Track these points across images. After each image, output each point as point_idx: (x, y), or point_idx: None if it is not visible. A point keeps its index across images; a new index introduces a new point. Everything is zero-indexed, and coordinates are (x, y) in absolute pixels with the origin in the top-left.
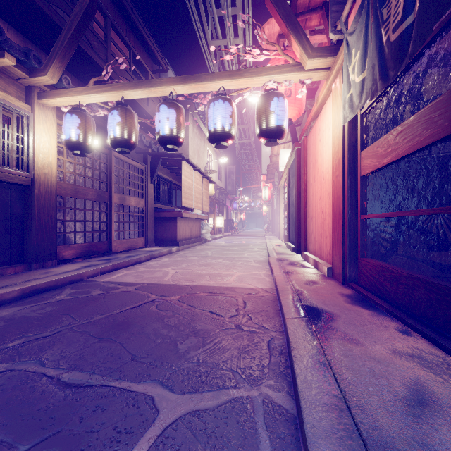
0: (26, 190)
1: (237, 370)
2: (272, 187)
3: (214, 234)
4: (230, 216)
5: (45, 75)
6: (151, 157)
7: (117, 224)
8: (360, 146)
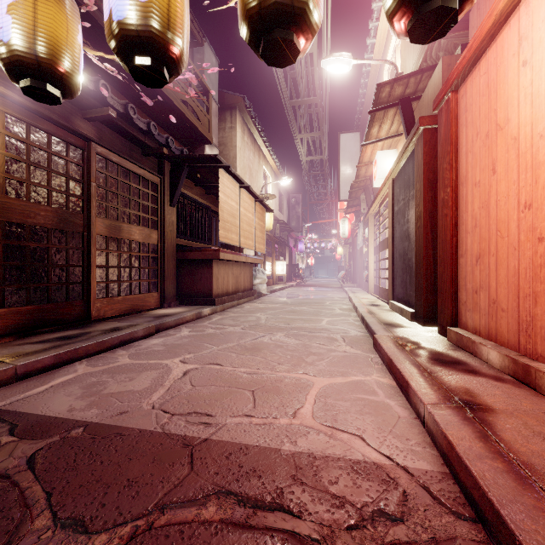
0: None
1: None
2: (353, 220)
3: (273, 284)
4: (294, 261)
5: None
6: (170, 164)
7: (103, 270)
8: None
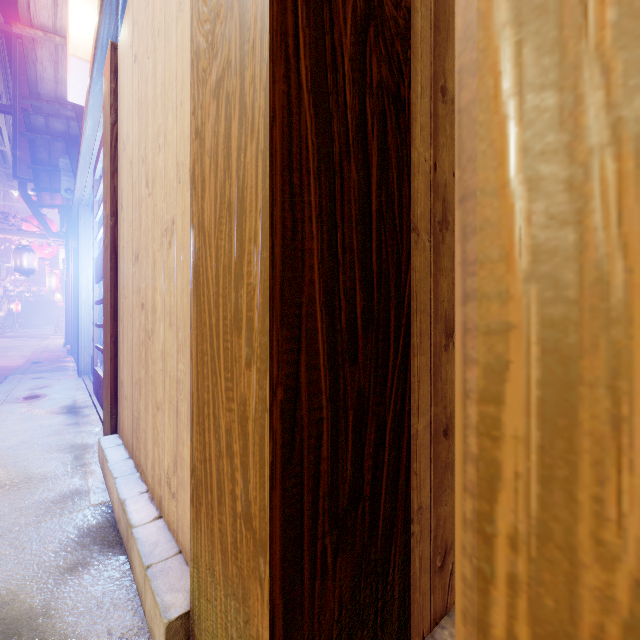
0: None
1: None
2: None
3: None
4: None
5: None
6: None
7: None
8: None
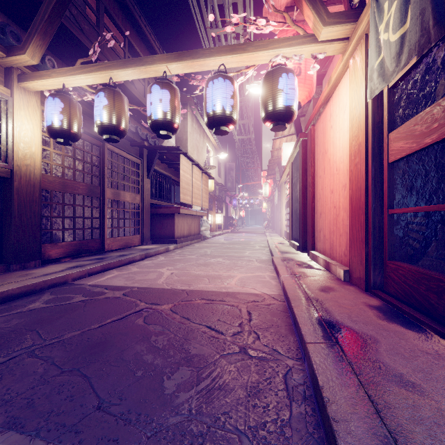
0: (5, 183)
1: (246, 431)
2: (272, 184)
3: (214, 231)
4: (229, 213)
5: (24, 53)
6: (147, 151)
7: (110, 221)
8: (387, 127)
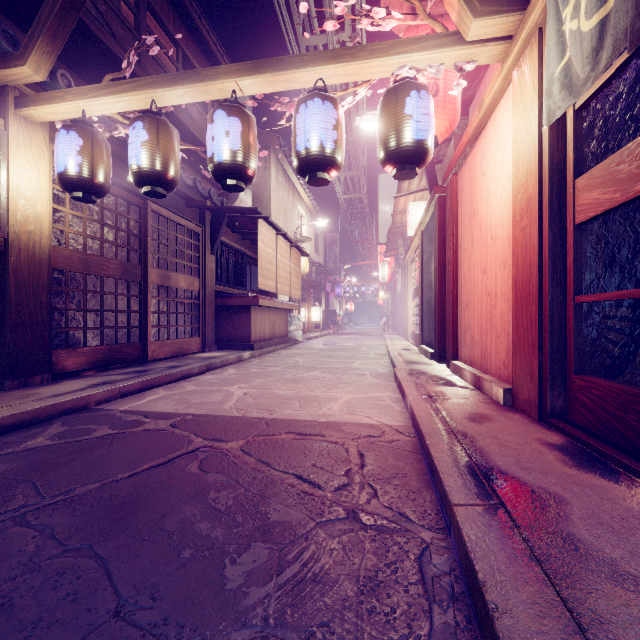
0: None
1: None
2: (393, 263)
3: (308, 332)
4: (331, 306)
5: (23, 64)
6: (211, 214)
7: (156, 316)
8: (573, 170)
